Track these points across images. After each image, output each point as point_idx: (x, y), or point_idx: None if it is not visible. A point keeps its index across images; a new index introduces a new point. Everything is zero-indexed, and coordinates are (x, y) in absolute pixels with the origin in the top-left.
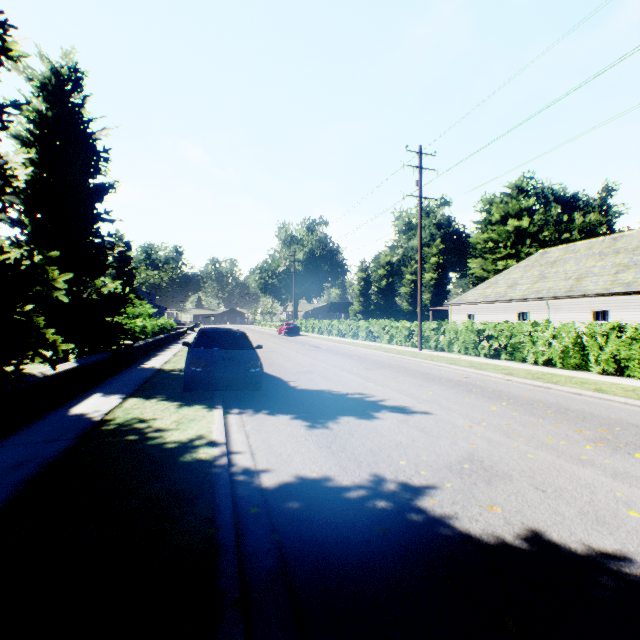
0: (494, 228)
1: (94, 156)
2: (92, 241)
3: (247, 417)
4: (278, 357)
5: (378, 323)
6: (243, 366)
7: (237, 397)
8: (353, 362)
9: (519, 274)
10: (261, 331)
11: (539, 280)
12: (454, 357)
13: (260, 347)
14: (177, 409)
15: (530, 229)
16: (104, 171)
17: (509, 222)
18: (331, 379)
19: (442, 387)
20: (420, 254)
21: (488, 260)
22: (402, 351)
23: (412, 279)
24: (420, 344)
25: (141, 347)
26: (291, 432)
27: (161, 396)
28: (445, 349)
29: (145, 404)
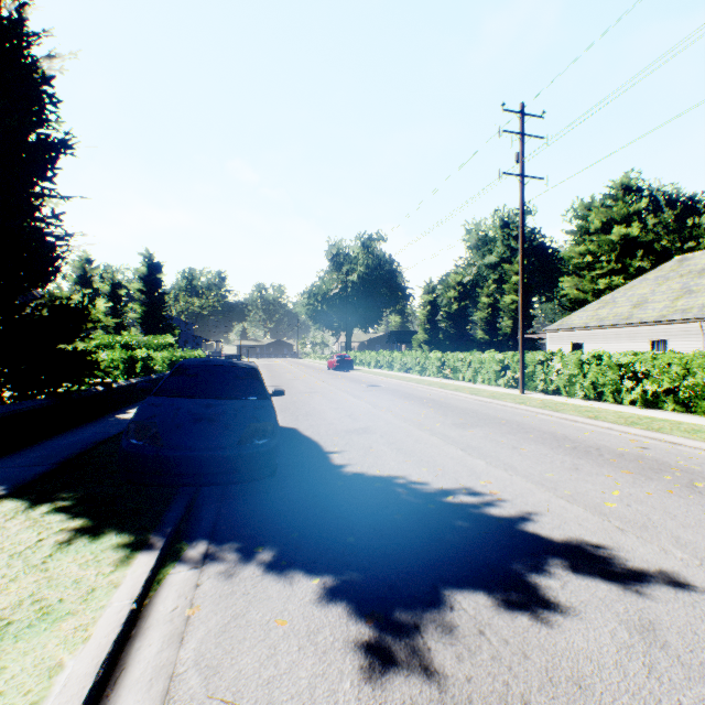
0: (593, 238)
1: (35, 95)
2: (31, 225)
3: (210, 583)
4: (321, 401)
5: (456, 354)
6: (234, 435)
7: (223, 496)
8: (431, 411)
9: (648, 289)
10: (308, 365)
11: (683, 295)
12: (583, 404)
13: (279, 393)
14: (53, 550)
15: (642, 237)
16: (55, 122)
17: (614, 229)
18: (403, 448)
19: (624, 474)
20: (522, 256)
21: (585, 278)
22: (496, 393)
23: (489, 302)
24: (522, 384)
25: (133, 386)
26: (309, 698)
27: (69, 495)
28: (561, 391)
29: (6, 525)
